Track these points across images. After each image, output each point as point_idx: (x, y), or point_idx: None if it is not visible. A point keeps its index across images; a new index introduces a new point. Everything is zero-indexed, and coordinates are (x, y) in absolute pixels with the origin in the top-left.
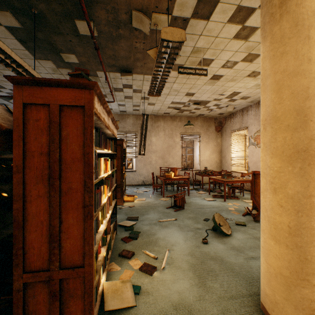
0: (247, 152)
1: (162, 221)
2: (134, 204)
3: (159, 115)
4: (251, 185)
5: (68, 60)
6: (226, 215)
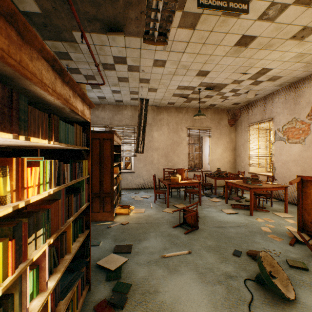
0: (272, 149)
1: (168, 256)
2: (129, 220)
3: (162, 106)
4: (285, 193)
5: (23, 6)
6: (264, 244)
